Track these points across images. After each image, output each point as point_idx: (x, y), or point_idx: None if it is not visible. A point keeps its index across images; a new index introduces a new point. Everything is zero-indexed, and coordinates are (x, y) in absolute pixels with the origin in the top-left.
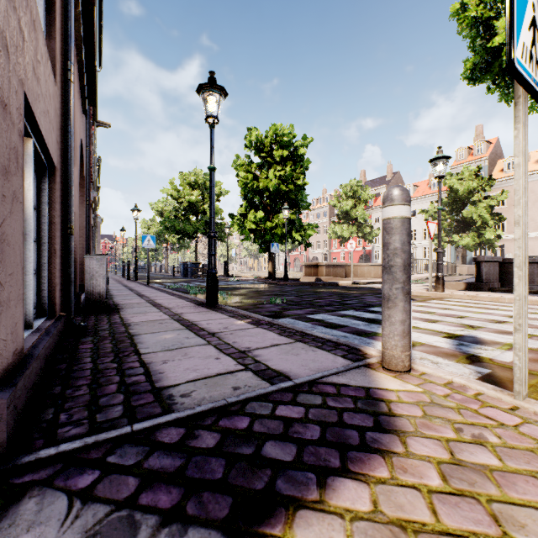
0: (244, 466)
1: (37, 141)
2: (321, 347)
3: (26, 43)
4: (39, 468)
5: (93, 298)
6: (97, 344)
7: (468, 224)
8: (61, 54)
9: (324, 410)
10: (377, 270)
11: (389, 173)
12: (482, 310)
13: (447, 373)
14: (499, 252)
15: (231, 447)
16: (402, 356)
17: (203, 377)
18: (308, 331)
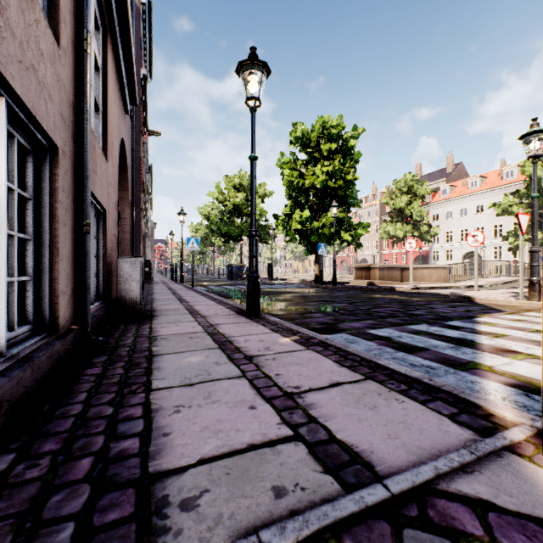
0: None
1: (16, 104)
2: (408, 393)
3: None
4: None
5: (127, 304)
6: (106, 368)
7: None
8: (75, 19)
9: None
10: (439, 273)
11: (450, 165)
12: None
13: None
14: None
15: None
16: None
17: (225, 451)
18: (379, 361)
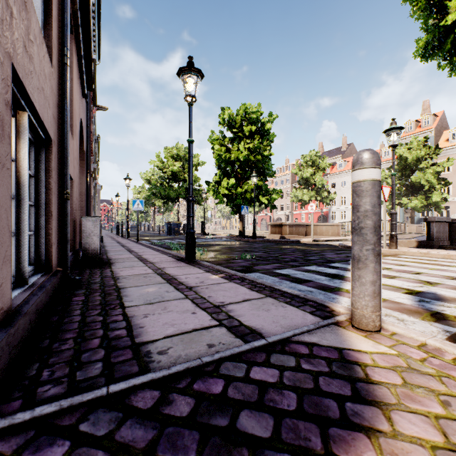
0: (218, 443)
1: (32, 115)
2: (290, 303)
3: (15, 20)
4: (11, 436)
5: (89, 253)
6: (88, 296)
7: (416, 188)
8: (59, 41)
9: (298, 374)
10: (334, 229)
11: (344, 144)
12: (436, 267)
13: (419, 334)
14: (445, 213)
15: (205, 417)
16: (372, 316)
17: (179, 332)
18: (276, 286)
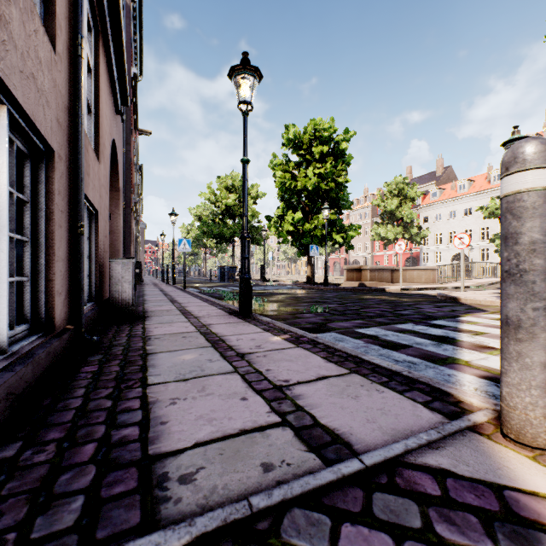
0: None
1: (16, 112)
2: (388, 385)
3: None
4: None
5: (119, 305)
6: (102, 365)
7: None
8: (70, 25)
9: None
10: (428, 274)
11: (439, 168)
12: None
13: None
14: None
15: None
16: (545, 424)
17: (219, 435)
18: (364, 356)
